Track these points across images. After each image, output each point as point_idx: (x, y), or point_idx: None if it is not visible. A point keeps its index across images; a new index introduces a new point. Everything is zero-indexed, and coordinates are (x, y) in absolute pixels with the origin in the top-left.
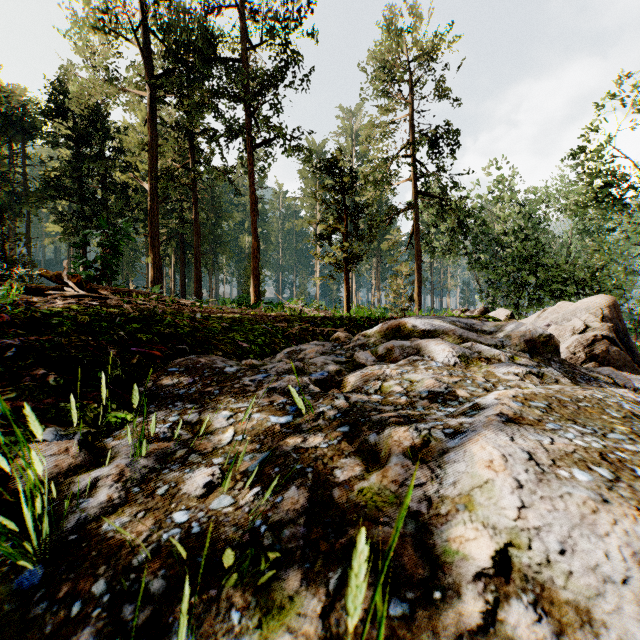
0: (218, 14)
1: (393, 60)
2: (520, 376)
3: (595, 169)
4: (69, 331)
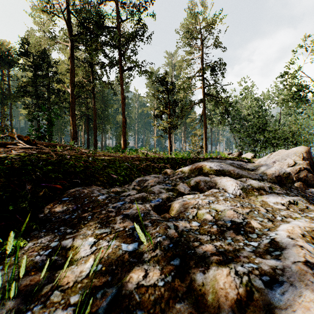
0: (105, 4)
1: (193, 28)
2: (286, 206)
3: (293, 82)
4: (2, 174)
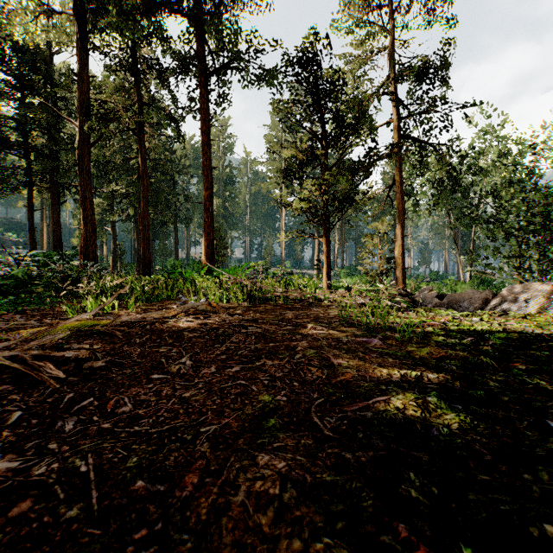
0: None
1: None
2: None
3: None
4: None
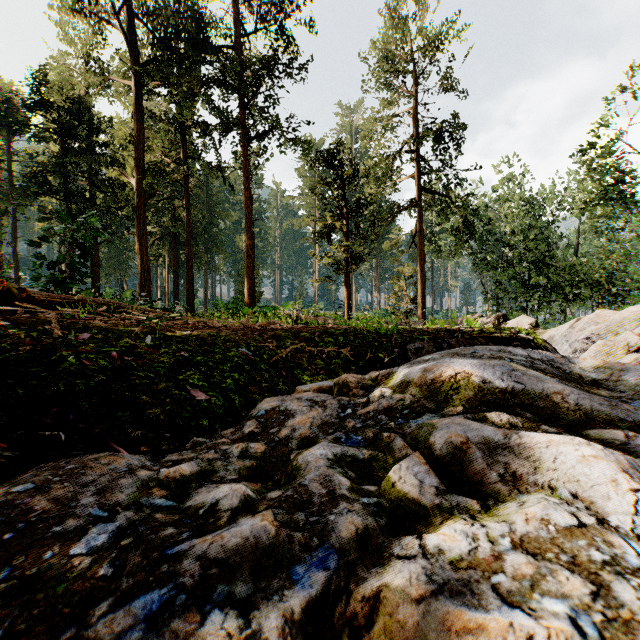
0: None
1: (396, 49)
2: None
3: (606, 165)
4: None
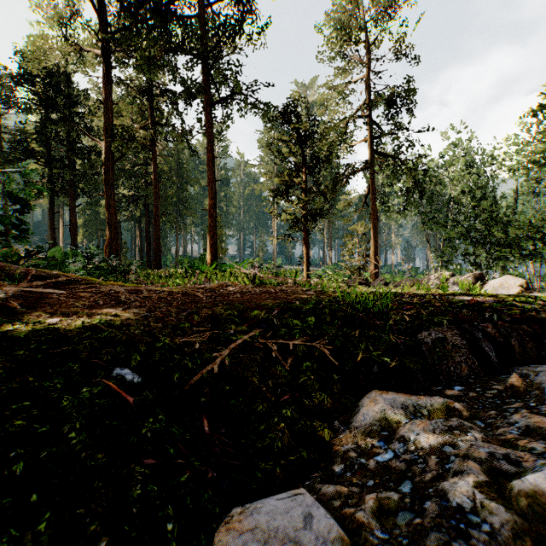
0: None
1: (351, 16)
2: None
3: None
4: None
